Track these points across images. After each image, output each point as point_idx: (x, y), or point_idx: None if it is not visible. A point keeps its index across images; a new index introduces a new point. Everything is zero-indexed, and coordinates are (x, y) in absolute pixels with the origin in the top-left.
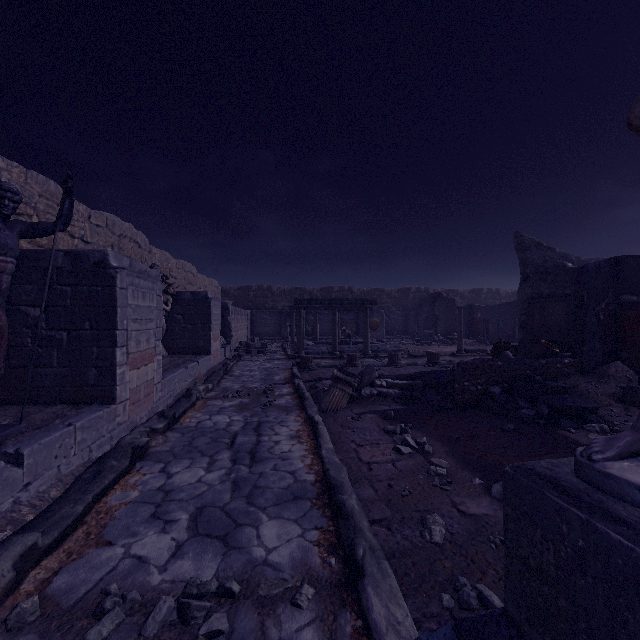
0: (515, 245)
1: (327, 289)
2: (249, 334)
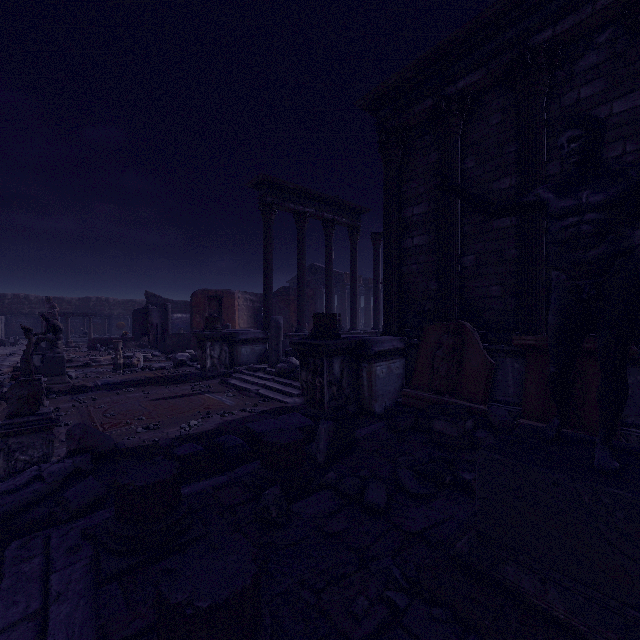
0: (145, 295)
1: (86, 299)
2: (4, 334)
